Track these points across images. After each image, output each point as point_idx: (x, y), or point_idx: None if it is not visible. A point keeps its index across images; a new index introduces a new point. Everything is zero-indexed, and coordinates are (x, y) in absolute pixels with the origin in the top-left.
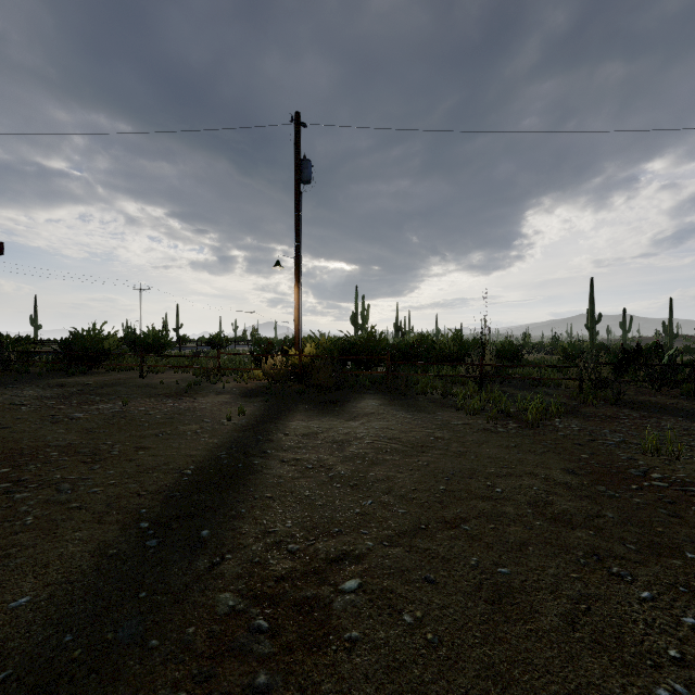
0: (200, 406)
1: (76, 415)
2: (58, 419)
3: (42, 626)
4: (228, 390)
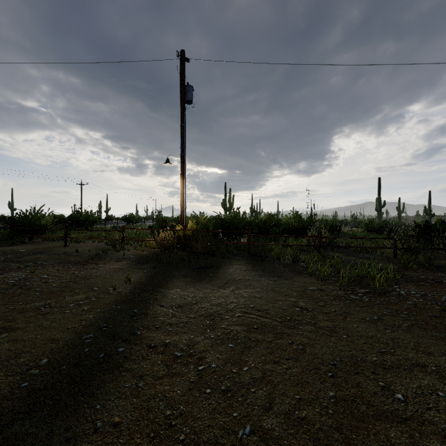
0: (96, 273)
1: None
2: None
3: None
4: (127, 257)
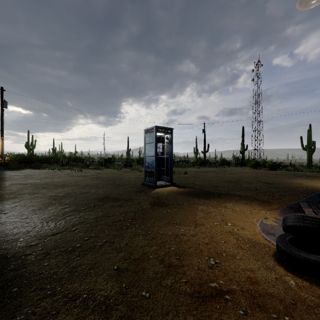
0: None
1: None
2: None
3: None
4: None
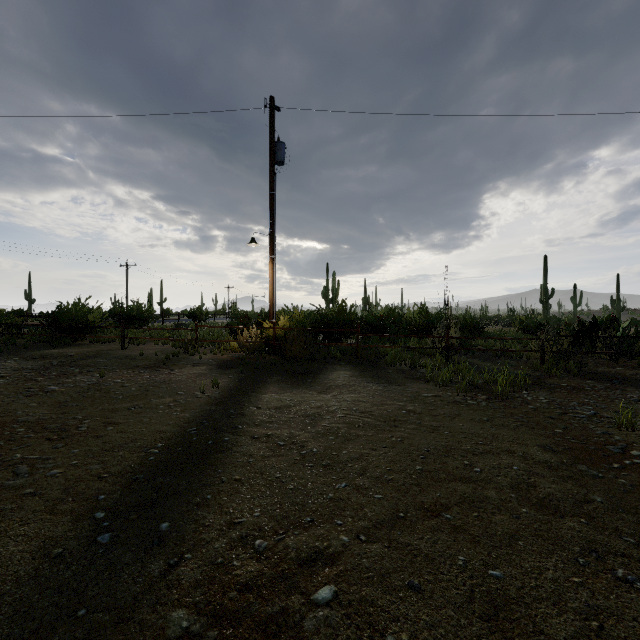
0: (175, 378)
1: (51, 388)
2: (32, 392)
3: None
4: (205, 361)
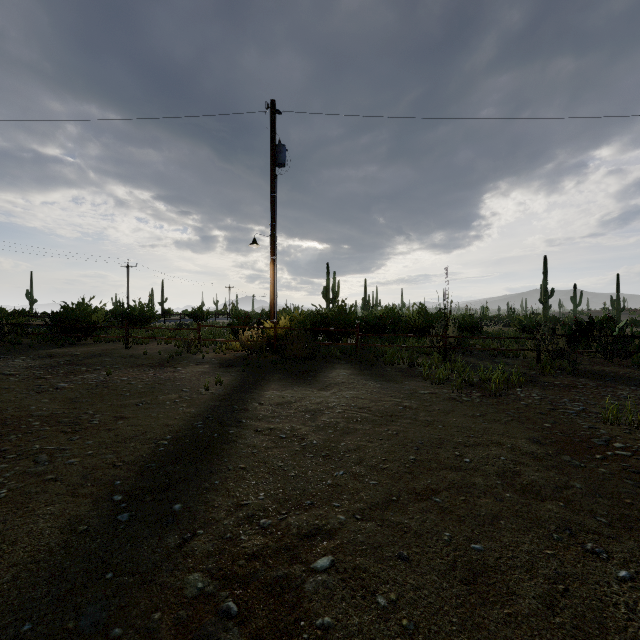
0: (180, 376)
1: (61, 385)
2: (43, 389)
3: (2, 612)
4: (207, 360)
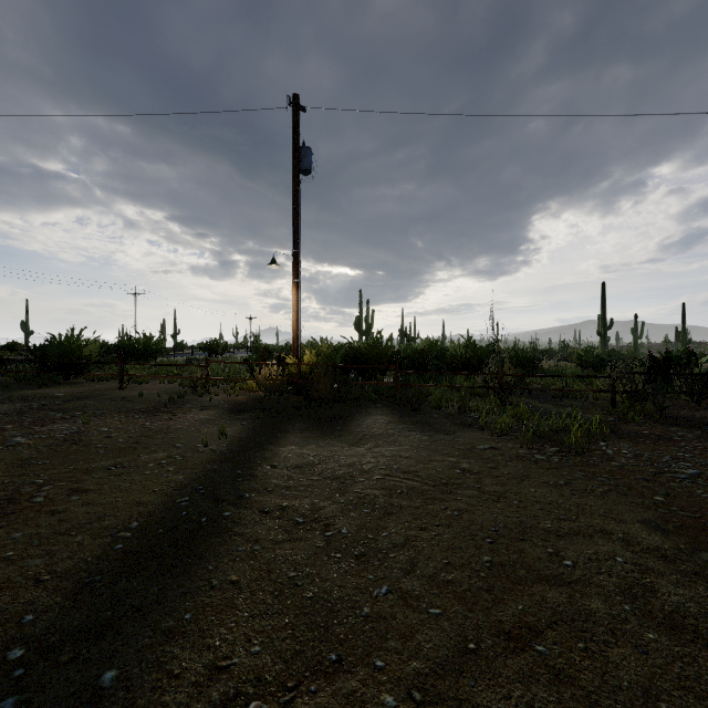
0: (175, 426)
1: (16, 439)
2: None
3: None
4: (215, 404)
